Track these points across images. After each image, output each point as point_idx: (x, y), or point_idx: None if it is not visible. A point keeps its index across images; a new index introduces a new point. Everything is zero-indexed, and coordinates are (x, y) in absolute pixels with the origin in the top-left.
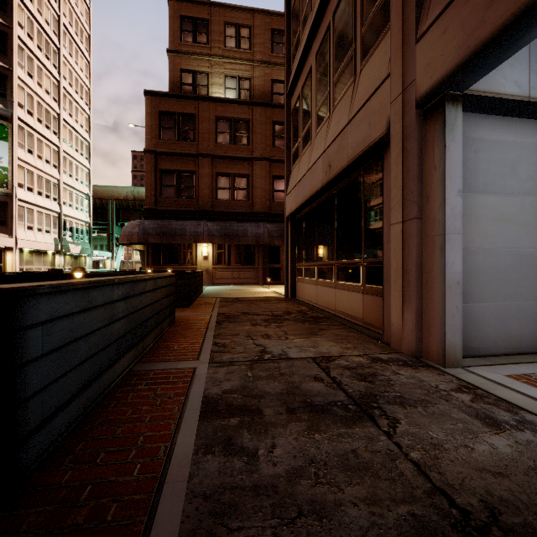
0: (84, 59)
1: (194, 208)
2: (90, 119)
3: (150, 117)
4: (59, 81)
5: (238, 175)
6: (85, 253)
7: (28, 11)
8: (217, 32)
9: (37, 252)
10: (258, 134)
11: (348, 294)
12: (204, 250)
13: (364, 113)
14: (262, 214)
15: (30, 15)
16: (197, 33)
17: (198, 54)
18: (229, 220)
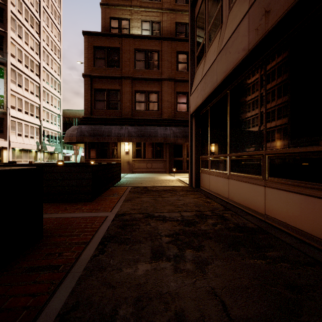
0: (57, 29)
1: (118, 116)
2: (60, 67)
3: (87, 50)
4: (40, 42)
5: (151, 92)
6: (57, 151)
7: None
8: None
9: (24, 151)
10: (165, 61)
11: (301, 199)
12: (126, 147)
13: None
14: (168, 120)
15: None
16: None
17: (122, 5)
18: (144, 125)
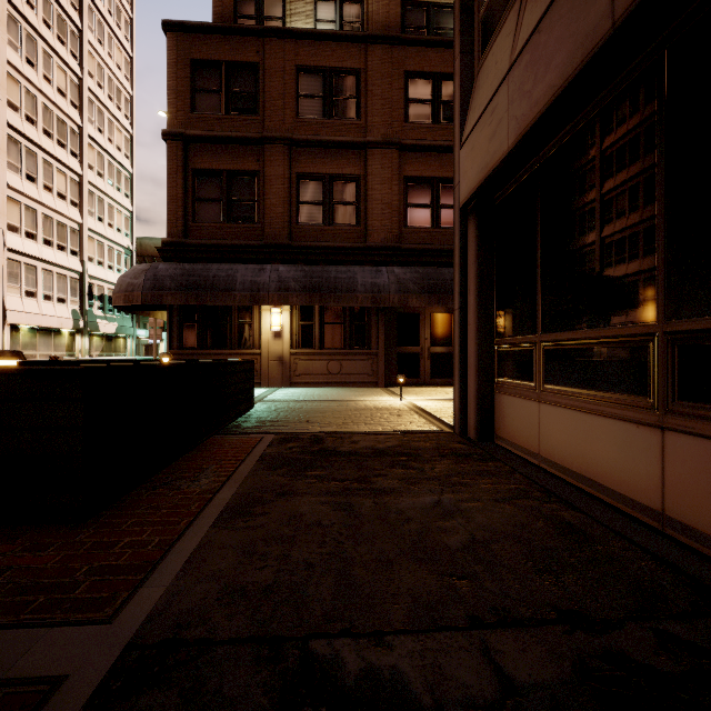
0: (123, 51)
1: (255, 240)
2: (132, 139)
3: (175, 71)
4: (81, 78)
5: (339, 178)
6: (123, 333)
7: None
8: None
9: (43, 331)
10: (376, 98)
11: None
12: (274, 320)
13: None
14: (384, 250)
15: None
16: None
17: None
18: (321, 262)
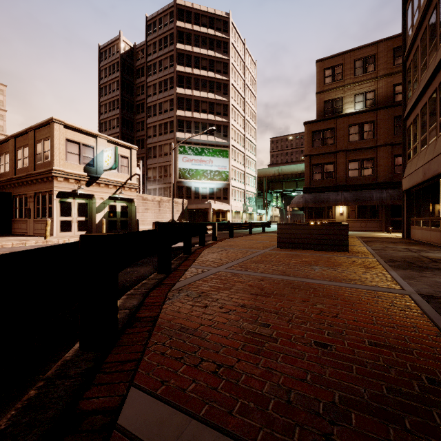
0: (253, 97)
1: (333, 184)
2: (256, 131)
3: (307, 136)
4: (244, 117)
5: (365, 159)
6: (254, 212)
7: (234, 88)
8: (349, 68)
9: (237, 212)
10: (381, 129)
11: (435, 233)
12: (340, 209)
13: (436, 160)
14: (384, 183)
15: (235, 89)
16: (334, 75)
17: (335, 88)
18: (358, 189)
